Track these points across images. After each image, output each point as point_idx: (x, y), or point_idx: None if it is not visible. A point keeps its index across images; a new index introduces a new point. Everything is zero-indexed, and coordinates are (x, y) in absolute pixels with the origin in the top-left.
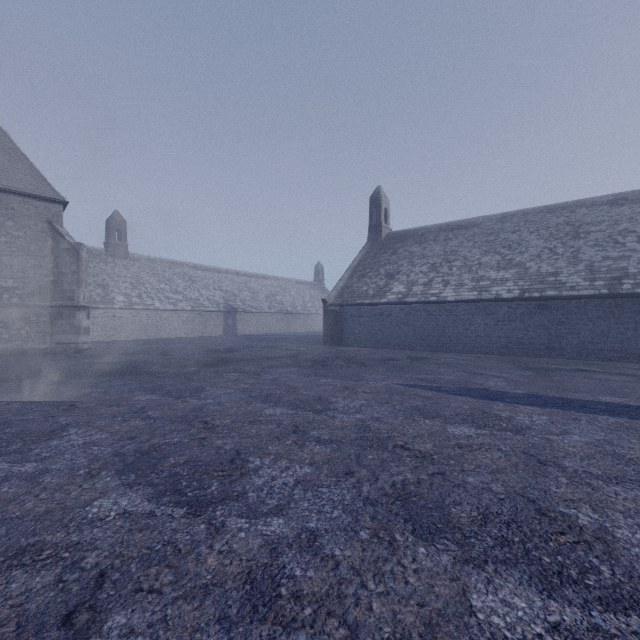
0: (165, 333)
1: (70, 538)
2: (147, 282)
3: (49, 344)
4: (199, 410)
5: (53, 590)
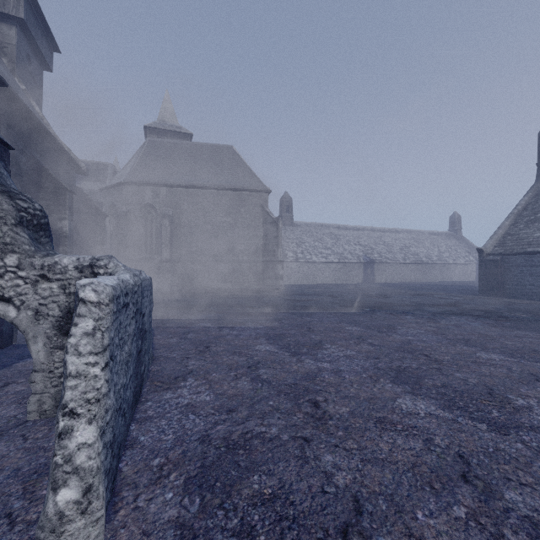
0: (319, 280)
1: (405, 421)
2: (306, 242)
3: (261, 286)
4: (409, 344)
5: (431, 454)
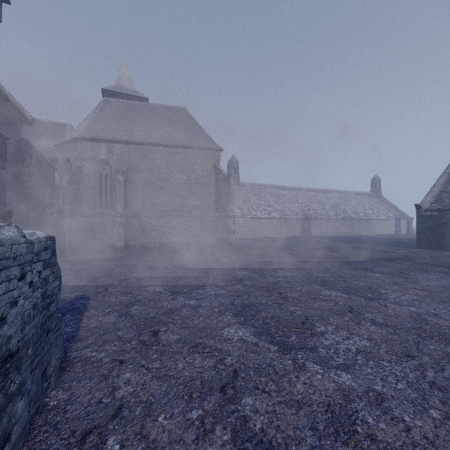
0: (263, 234)
1: None
2: (251, 200)
3: (213, 240)
4: (425, 322)
5: None
